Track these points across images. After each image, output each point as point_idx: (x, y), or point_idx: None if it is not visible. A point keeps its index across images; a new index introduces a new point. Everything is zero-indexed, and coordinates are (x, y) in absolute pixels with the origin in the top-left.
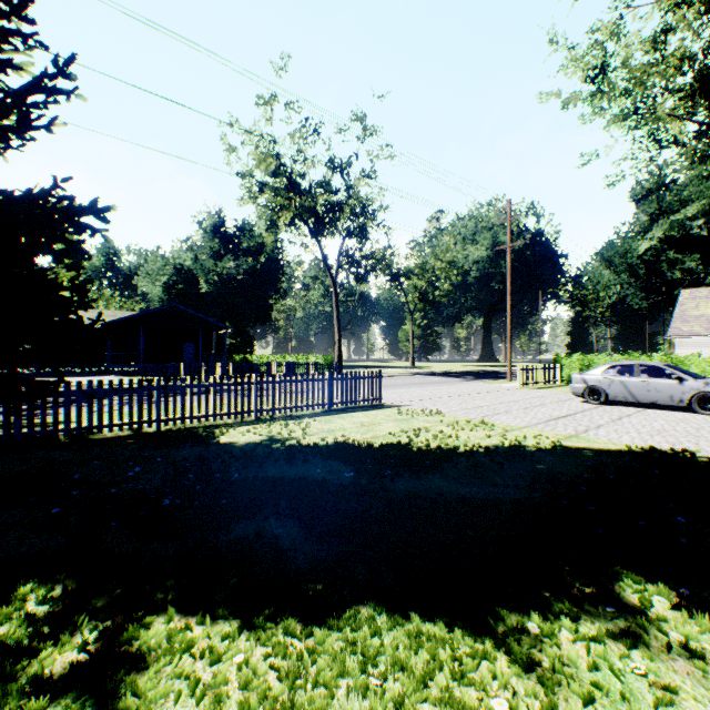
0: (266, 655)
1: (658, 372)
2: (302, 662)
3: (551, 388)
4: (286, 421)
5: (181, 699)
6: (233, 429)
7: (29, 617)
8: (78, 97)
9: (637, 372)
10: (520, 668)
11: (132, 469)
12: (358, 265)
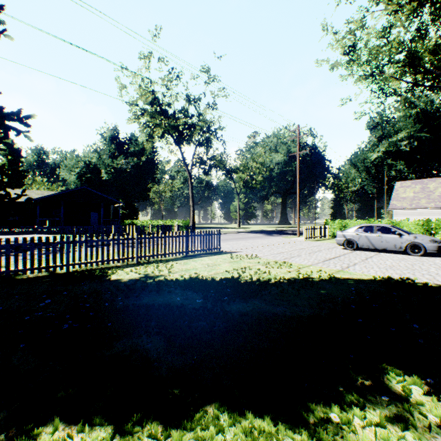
0: None
1: (387, 230)
2: None
3: (323, 240)
4: (158, 263)
5: None
6: (121, 270)
7: None
8: (6, 36)
9: (375, 230)
10: None
11: (44, 301)
12: (205, 164)
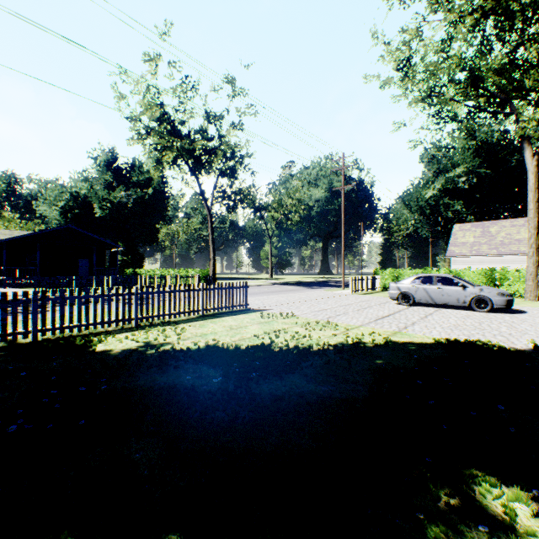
0: None
1: (449, 281)
2: None
3: (373, 294)
4: (164, 326)
5: None
6: (112, 337)
7: None
8: None
9: (435, 281)
10: None
11: None
12: (229, 198)
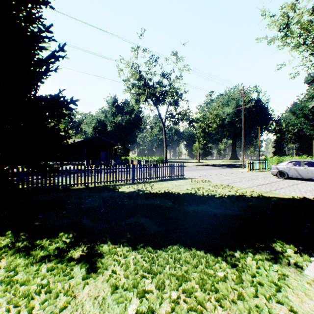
0: (141, 256)
1: (312, 164)
2: (153, 259)
3: (262, 172)
4: (144, 183)
5: (115, 266)
6: (123, 186)
7: (64, 242)
8: (66, 58)
9: (302, 164)
10: (230, 266)
11: (87, 199)
12: (174, 117)
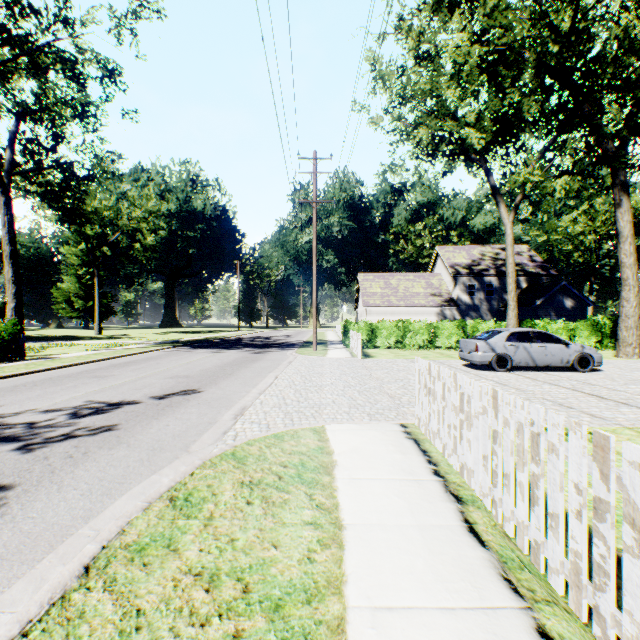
0: None
1: (548, 337)
2: None
3: (377, 356)
4: None
5: None
6: None
7: None
8: None
9: (533, 338)
10: None
11: None
12: (62, 171)
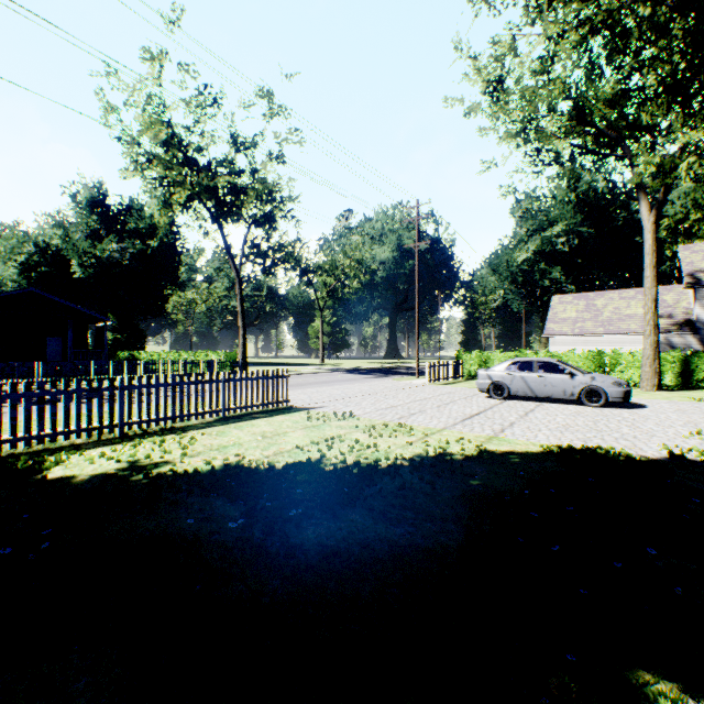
0: None
1: (553, 367)
2: None
3: (456, 384)
4: (164, 435)
5: None
6: (78, 454)
7: None
8: None
9: (535, 368)
10: None
11: None
12: (266, 256)
